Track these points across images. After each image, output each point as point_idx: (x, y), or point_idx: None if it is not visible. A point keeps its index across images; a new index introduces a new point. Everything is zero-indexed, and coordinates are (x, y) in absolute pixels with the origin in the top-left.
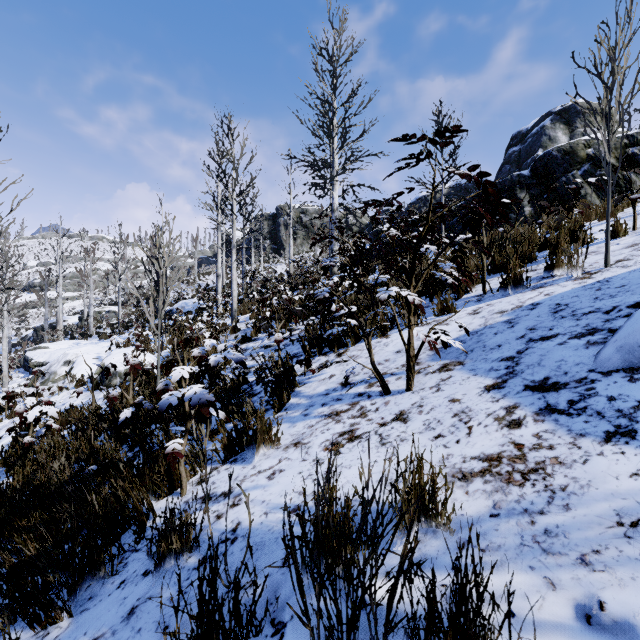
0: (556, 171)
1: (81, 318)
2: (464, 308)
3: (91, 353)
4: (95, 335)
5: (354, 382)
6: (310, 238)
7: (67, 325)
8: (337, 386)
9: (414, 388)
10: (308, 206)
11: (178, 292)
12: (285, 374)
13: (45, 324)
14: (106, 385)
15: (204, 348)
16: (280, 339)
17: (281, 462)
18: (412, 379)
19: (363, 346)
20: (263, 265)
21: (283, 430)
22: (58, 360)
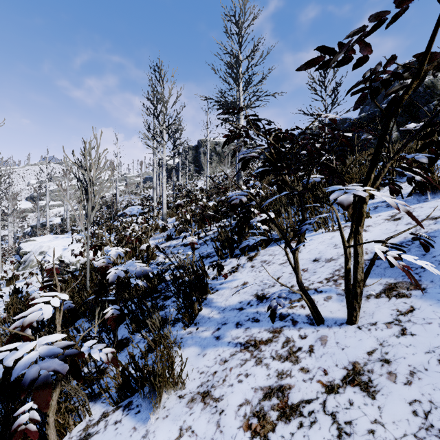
0: (419, 102)
1: (62, 219)
2: (376, 213)
3: (59, 246)
4: (70, 231)
5: (271, 296)
6: (222, 162)
7: (52, 224)
8: (251, 299)
9: (358, 320)
10: (220, 140)
11: (128, 201)
12: (197, 280)
13: (37, 223)
14: (62, 273)
15: (110, 257)
16: (194, 242)
17: (181, 437)
18: (357, 309)
19: (274, 250)
20: (188, 181)
21: (191, 359)
22: (36, 251)
